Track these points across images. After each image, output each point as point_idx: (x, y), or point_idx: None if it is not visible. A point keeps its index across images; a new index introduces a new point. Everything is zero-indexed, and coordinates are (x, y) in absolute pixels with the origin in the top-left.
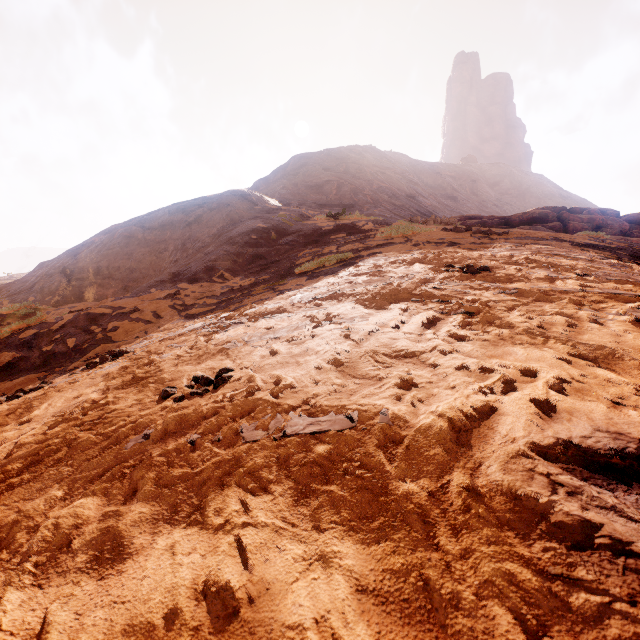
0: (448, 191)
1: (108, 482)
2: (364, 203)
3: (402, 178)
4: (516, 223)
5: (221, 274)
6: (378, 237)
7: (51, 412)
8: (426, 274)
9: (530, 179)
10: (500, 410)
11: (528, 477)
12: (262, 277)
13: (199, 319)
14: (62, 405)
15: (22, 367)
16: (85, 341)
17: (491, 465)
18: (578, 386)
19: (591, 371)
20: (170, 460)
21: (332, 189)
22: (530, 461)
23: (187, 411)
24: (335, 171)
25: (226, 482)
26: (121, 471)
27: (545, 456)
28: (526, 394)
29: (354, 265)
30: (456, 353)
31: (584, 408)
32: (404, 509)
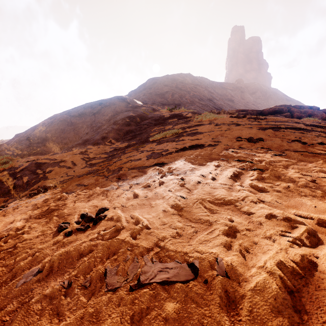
0: (229, 97)
1: None
2: (186, 103)
3: (205, 90)
4: (266, 113)
5: (110, 140)
6: (195, 121)
7: None
8: (226, 142)
9: (271, 91)
10: (319, 266)
11: None
12: (132, 142)
13: (96, 166)
14: (0, 228)
15: None
16: (33, 178)
17: None
18: None
19: None
20: (44, 307)
21: (169, 96)
22: None
23: (69, 249)
24: (171, 86)
25: None
26: (0, 320)
27: None
28: None
29: (183, 136)
30: (261, 203)
31: None
32: None
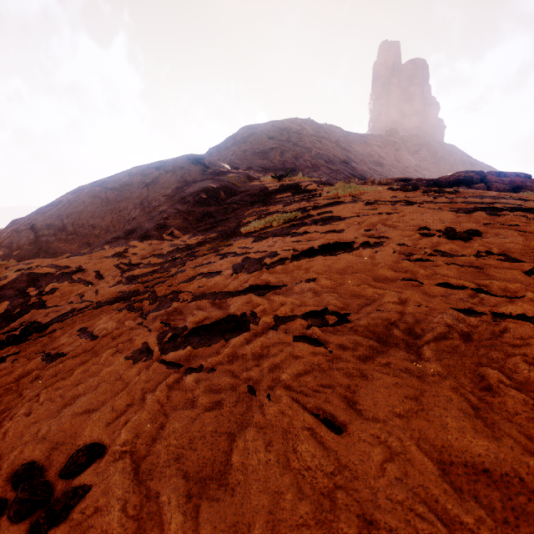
0: (375, 158)
1: None
2: (304, 167)
3: (337, 146)
4: (443, 185)
5: (171, 232)
6: (324, 196)
7: None
8: (399, 239)
9: (444, 148)
10: None
11: None
12: (209, 236)
13: (137, 283)
14: None
15: None
16: (17, 306)
17: None
18: None
19: None
20: None
21: (276, 155)
22: None
23: None
24: (278, 140)
25: None
26: None
27: None
28: None
29: (304, 225)
30: None
31: None
32: None
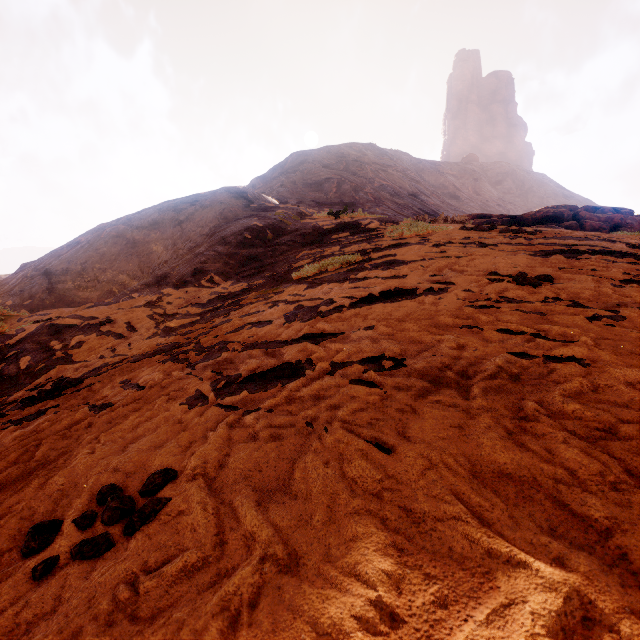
0: (450, 190)
1: None
2: (365, 201)
3: (404, 176)
4: (529, 222)
5: (211, 278)
6: (387, 237)
7: None
8: (465, 285)
9: (532, 178)
10: None
11: None
12: (255, 282)
13: (176, 335)
14: None
15: None
16: (40, 361)
17: None
18: None
19: None
20: None
21: (332, 187)
22: None
23: None
24: (335, 168)
25: None
26: None
27: None
28: None
29: (364, 270)
30: (632, 482)
31: None
32: None
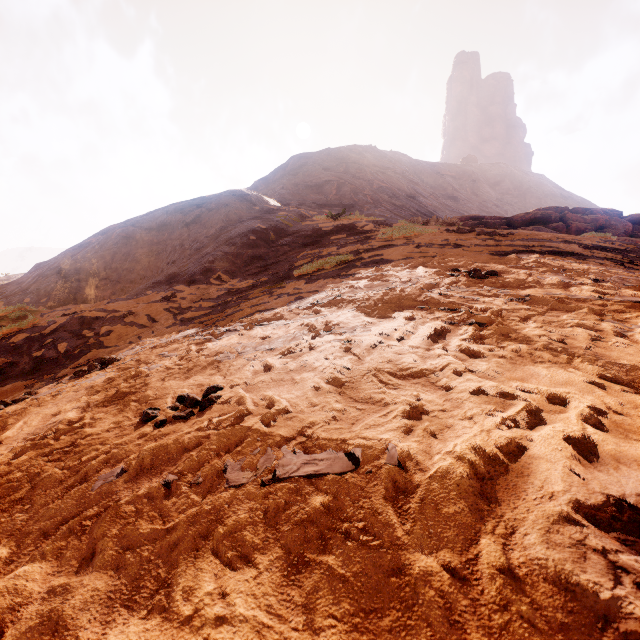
0: (448, 191)
1: (63, 539)
2: (364, 203)
3: (402, 178)
4: (518, 223)
5: (219, 276)
6: (379, 238)
7: (24, 433)
8: (430, 279)
9: (531, 179)
10: (529, 450)
11: (579, 555)
12: (260, 279)
13: (194, 324)
14: (38, 424)
15: (11, 373)
16: (76, 346)
17: (528, 533)
18: (618, 419)
19: (629, 399)
20: (140, 509)
21: (332, 189)
22: (577, 529)
23: (166, 441)
24: (335, 171)
25: (201, 546)
26: (80, 524)
27: (594, 520)
28: (559, 430)
29: (354, 268)
30: (470, 373)
31: (631, 451)
32: (422, 600)
